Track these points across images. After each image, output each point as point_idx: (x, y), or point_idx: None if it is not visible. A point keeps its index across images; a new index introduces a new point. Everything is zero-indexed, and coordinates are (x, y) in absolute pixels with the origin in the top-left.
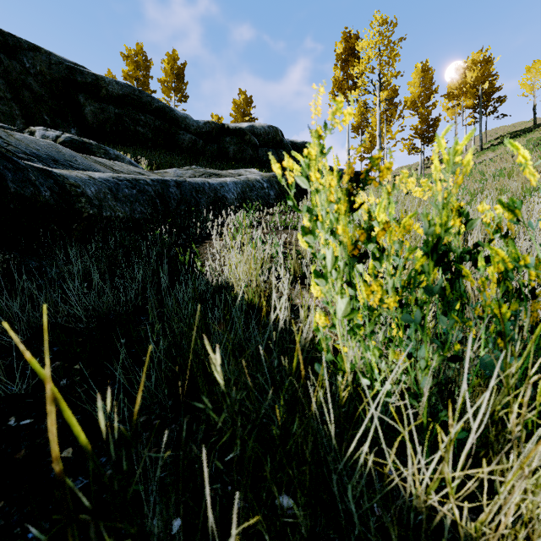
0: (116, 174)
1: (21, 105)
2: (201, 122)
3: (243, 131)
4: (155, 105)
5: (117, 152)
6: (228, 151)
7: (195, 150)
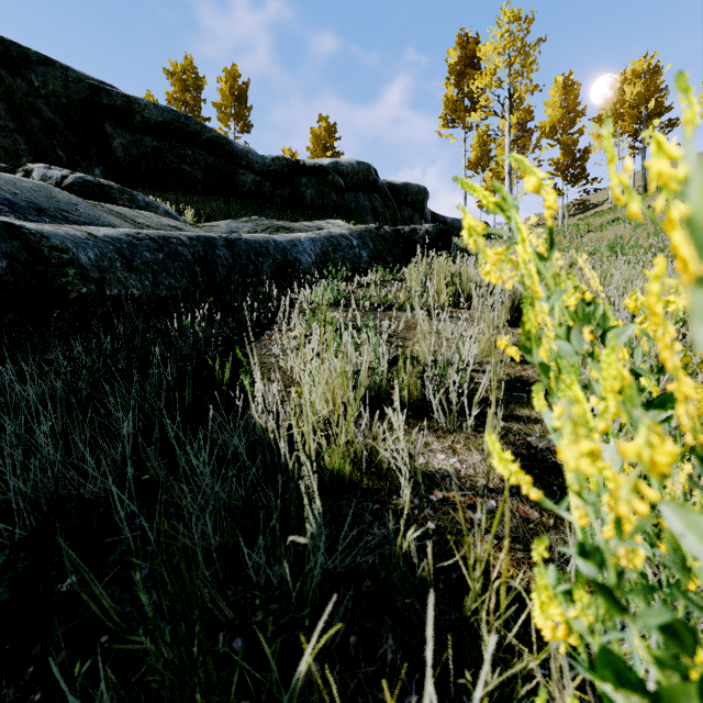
0: (134, 230)
1: (28, 137)
2: (268, 158)
3: (323, 169)
4: (206, 135)
5: (148, 198)
6: (304, 197)
7: (260, 195)
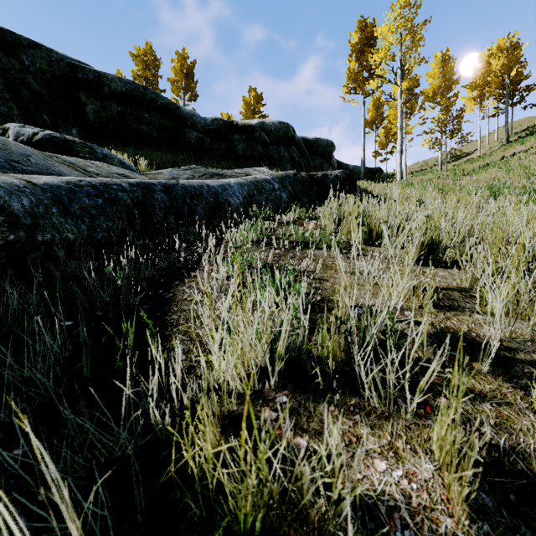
0: (78, 177)
1: (20, 105)
2: (209, 120)
3: (252, 128)
4: (160, 102)
5: (105, 151)
6: (237, 149)
7: (202, 148)
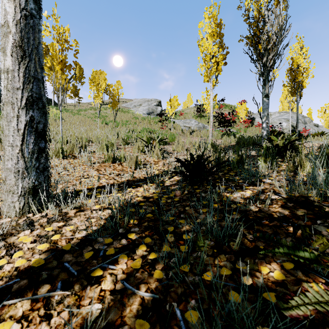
0: None
1: None
2: None
3: None
4: None
5: None
6: None
7: None
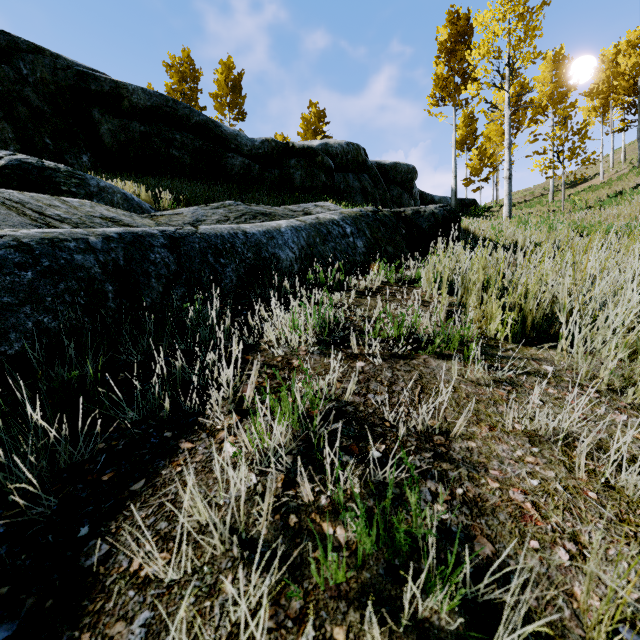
0: None
1: (16, 125)
2: (257, 141)
3: (313, 150)
4: (194, 119)
5: (104, 182)
6: (293, 178)
7: (249, 178)
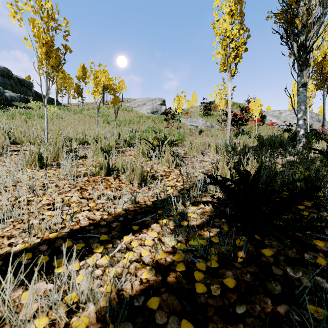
0: None
1: None
2: None
3: None
4: None
5: None
6: None
7: None
